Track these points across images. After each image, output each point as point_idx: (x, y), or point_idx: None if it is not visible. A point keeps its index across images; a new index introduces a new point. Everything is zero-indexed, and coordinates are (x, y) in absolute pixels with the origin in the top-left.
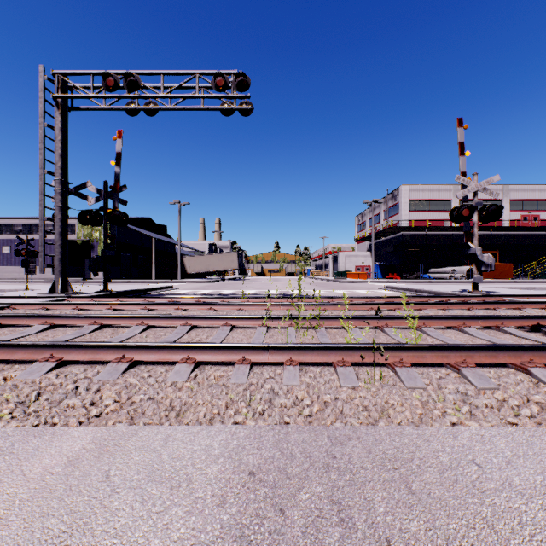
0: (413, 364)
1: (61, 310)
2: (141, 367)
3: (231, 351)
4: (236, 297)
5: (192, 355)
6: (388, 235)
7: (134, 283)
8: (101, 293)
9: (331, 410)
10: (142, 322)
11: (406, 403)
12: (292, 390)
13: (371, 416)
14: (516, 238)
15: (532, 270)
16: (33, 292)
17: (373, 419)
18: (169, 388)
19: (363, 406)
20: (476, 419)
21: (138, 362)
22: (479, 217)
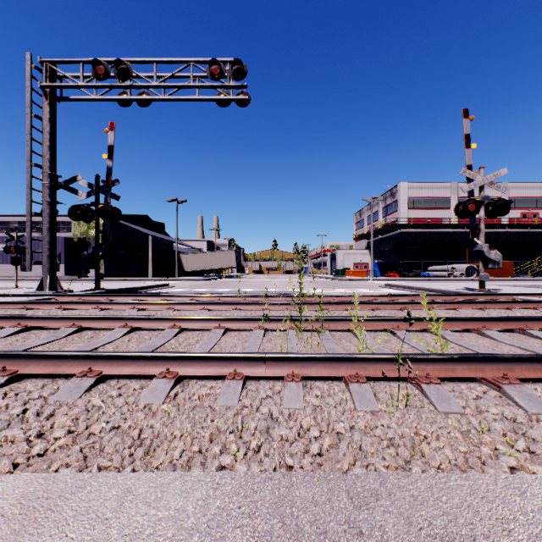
0: (439, 378)
1: (44, 309)
2: (111, 382)
3: (221, 363)
4: (232, 295)
5: (173, 367)
6: (387, 233)
7: (130, 281)
8: (91, 292)
9: (347, 447)
10: (125, 324)
11: (443, 435)
12: (295, 415)
13: (401, 457)
14: (515, 236)
15: (532, 267)
16: (22, 290)
17: (404, 461)
18: (140, 413)
19: (387, 440)
20: (541, 461)
21: (109, 375)
22: (485, 212)
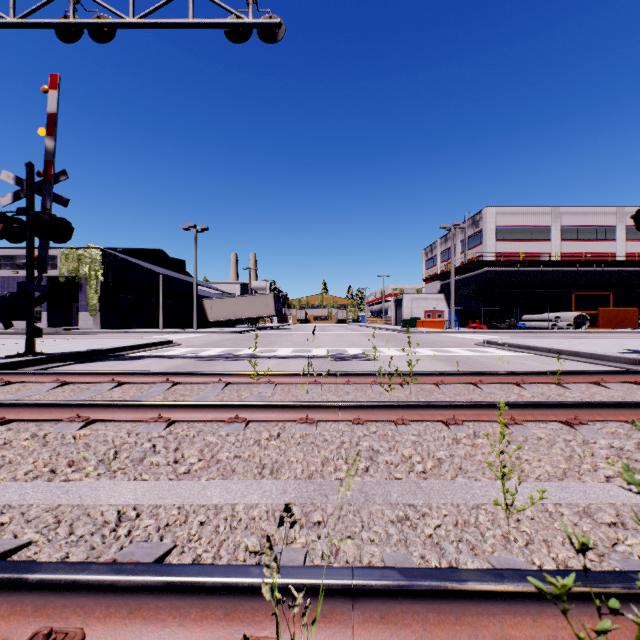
0: None
1: None
2: None
3: None
4: (245, 373)
5: None
6: (467, 273)
7: (131, 335)
8: (6, 360)
9: None
10: None
11: None
12: None
13: None
14: (634, 275)
15: None
16: None
17: None
18: None
19: None
20: None
21: None
22: None
